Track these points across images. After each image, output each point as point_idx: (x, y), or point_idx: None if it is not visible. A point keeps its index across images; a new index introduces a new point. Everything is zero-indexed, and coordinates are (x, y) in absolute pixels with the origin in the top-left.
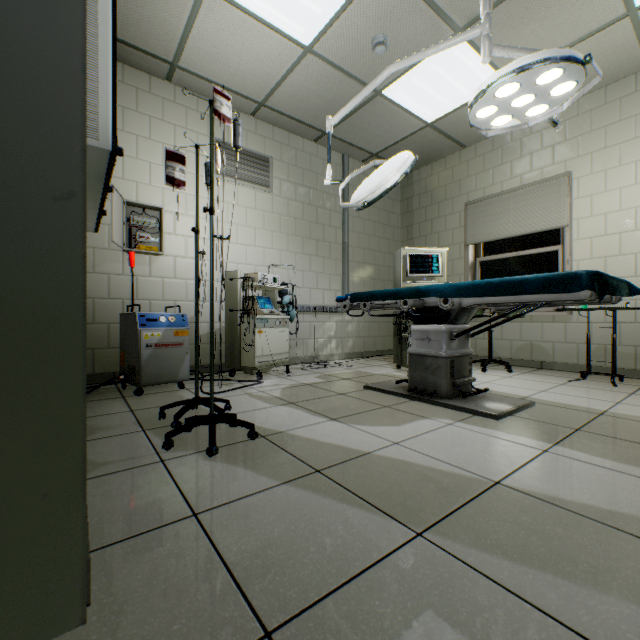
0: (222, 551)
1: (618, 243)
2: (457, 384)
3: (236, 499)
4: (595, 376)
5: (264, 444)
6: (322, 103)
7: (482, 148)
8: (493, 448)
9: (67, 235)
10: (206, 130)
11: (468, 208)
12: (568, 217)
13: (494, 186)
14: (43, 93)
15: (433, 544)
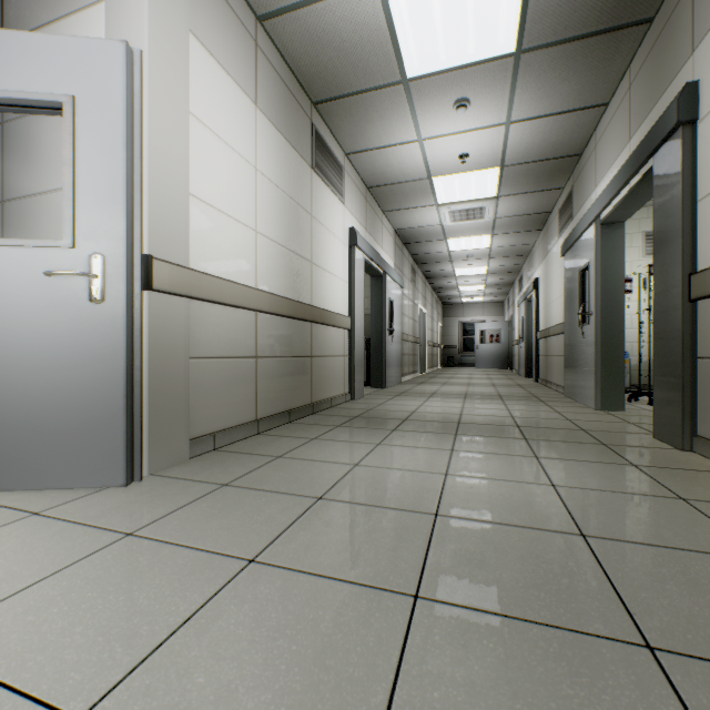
0: None
1: None
2: None
3: None
4: None
5: None
6: None
7: None
8: None
9: (621, 339)
10: (637, 229)
11: None
12: None
13: None
14: (617, 314)
15: None
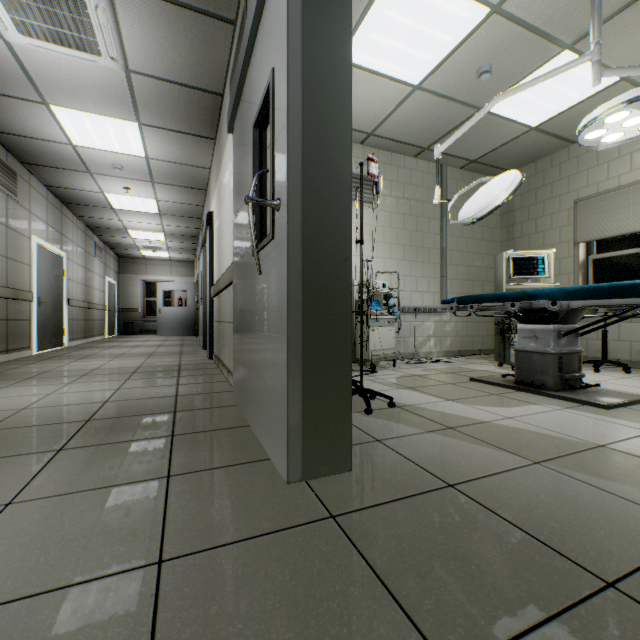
0: (405, 456)
1: None
2: (565, 378)
3: (399, 436)
4: None
5: (402, 411)
6: (425, 125)
7: None
8: (600, 427)
9: (345, 279)
10: None
11: (578, 205)
12: None
13: (609, 181)
14: (337, 212)
15: (547, 468)
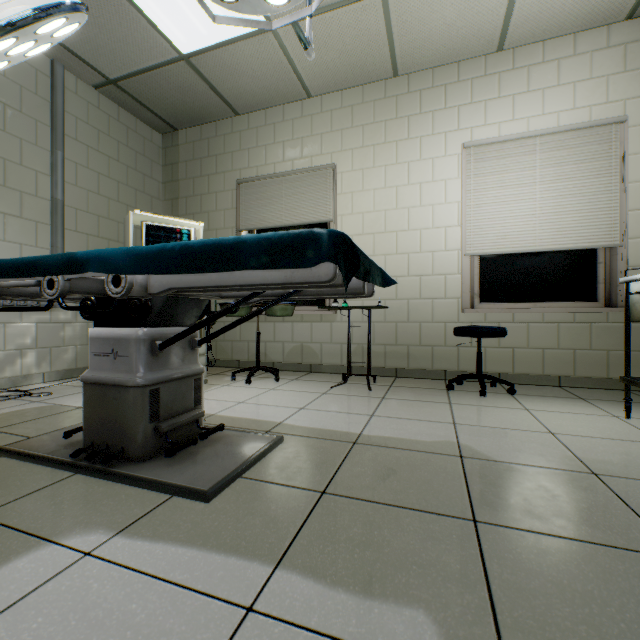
0: None
1: (373, 243)
2: (163, 431)
3: None
4: (355, 377)
5: None
6: None
7: (256, 120)
8: None
9: None
10: None
11: (241, 187)
12: (334, 212)
13: (268, 166)
14: None
15: None
